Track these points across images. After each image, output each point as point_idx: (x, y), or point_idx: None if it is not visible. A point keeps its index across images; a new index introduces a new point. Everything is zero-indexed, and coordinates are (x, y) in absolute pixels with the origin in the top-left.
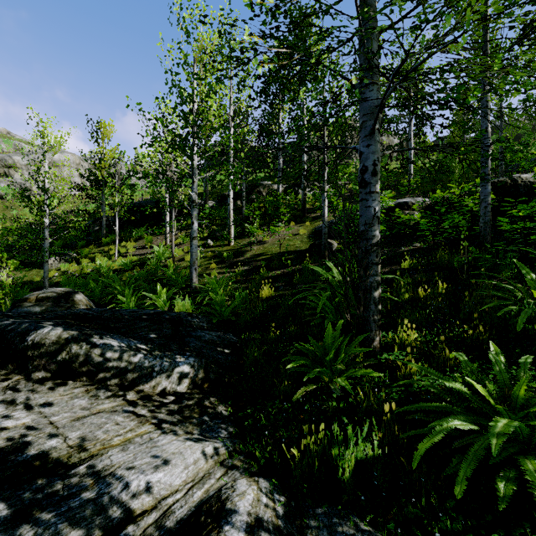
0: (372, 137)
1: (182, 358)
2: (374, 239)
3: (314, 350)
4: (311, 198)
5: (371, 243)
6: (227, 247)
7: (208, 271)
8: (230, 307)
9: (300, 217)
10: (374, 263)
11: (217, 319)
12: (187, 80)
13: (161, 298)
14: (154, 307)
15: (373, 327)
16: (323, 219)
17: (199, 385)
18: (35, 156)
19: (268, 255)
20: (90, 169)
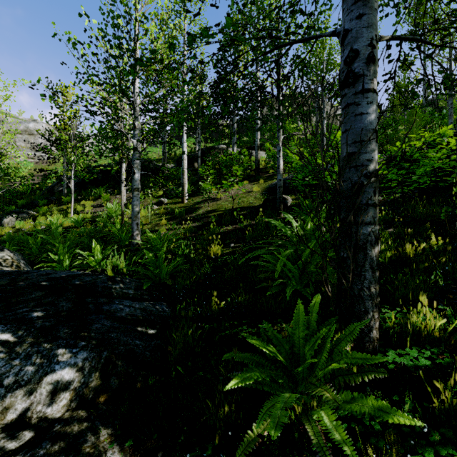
0: (366, 2)
1: (66, 353)
2: (370, 166)
3: (275, 353)
4: (265, 160)
5: (364, 172)
6: (180, 204)
7: (157, 228)
8: (169, 268)
9: (253, 176)
10: (370, 204)
11: (149, 284)
12: (121, 2)
13: (94, 256)
14: (87, 267)
15: (369, 306)
16: (278, 171)
17: (90, 400)
18: (12, 125)
19: (220, 211)
20: (50, 130)
